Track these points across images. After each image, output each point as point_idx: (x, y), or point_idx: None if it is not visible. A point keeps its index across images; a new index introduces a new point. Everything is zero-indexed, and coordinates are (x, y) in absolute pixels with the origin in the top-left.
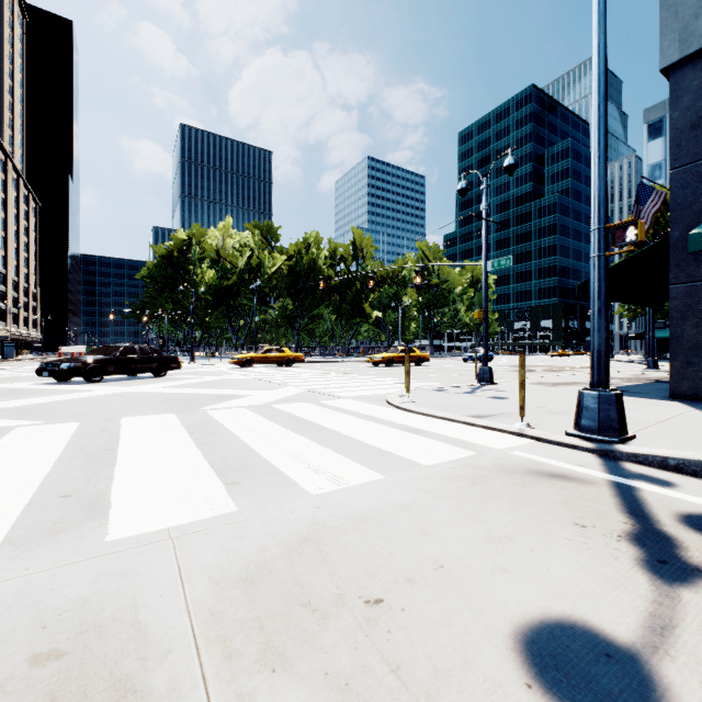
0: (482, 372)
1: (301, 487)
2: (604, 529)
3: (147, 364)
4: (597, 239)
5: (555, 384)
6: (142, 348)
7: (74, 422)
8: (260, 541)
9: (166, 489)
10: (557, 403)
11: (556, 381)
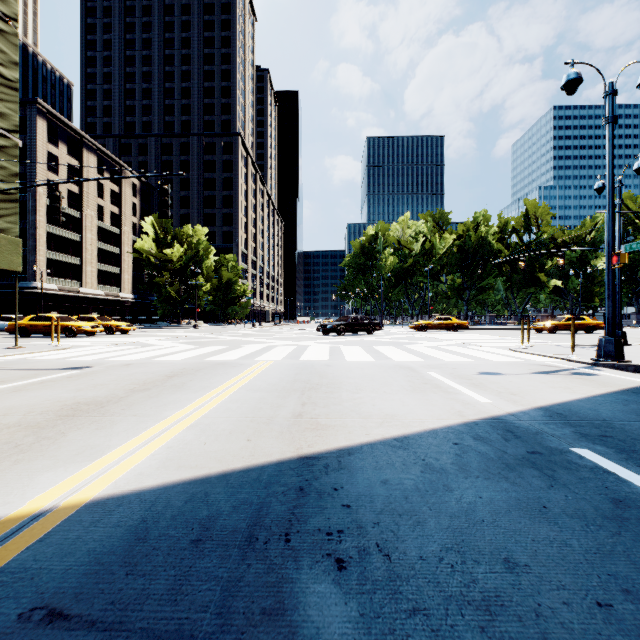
0: None
1: (444, 360)
2: (537, 370)
3: (364, 327)
4: (606, 260)
5: None
6: (361, 317)
7: (356, 346)
8: (431, 363)
9: (403, 357)
10: None
11: None
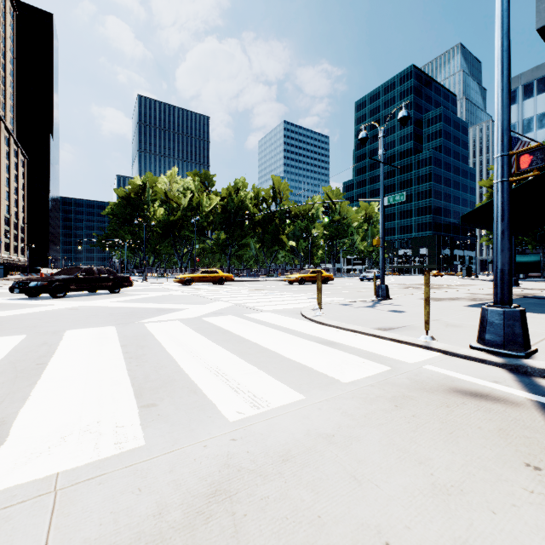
0: (379, 289)
1: (218, 410)
2: None
3: (104, 283)
4: (500, 166)
5: (441, 299)
6: (99, 269)
7: (21, 335)
8: (161, 495)
9: (75, 414)
10: (449, 316)
11: (441, 296)
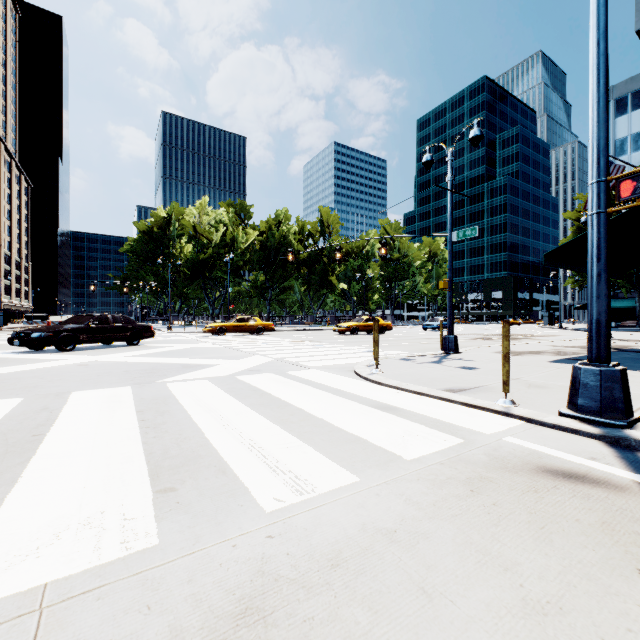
0: (447, 341)
1: (252, 497)
2: None
3: (120, 333)
4: (596, 194)
5: (521, 353)
6: (115, 317)
7: (17, 398)
8: (175, 615)
9: (74, 502)
10: (531, 374)
11: (520, 349)
